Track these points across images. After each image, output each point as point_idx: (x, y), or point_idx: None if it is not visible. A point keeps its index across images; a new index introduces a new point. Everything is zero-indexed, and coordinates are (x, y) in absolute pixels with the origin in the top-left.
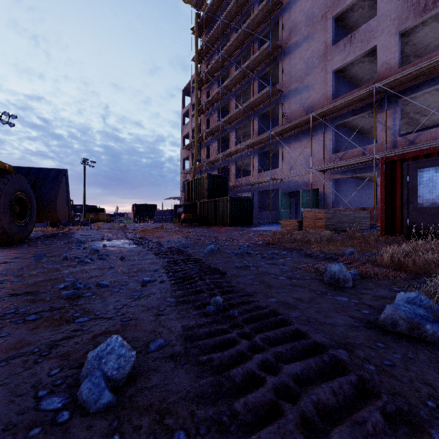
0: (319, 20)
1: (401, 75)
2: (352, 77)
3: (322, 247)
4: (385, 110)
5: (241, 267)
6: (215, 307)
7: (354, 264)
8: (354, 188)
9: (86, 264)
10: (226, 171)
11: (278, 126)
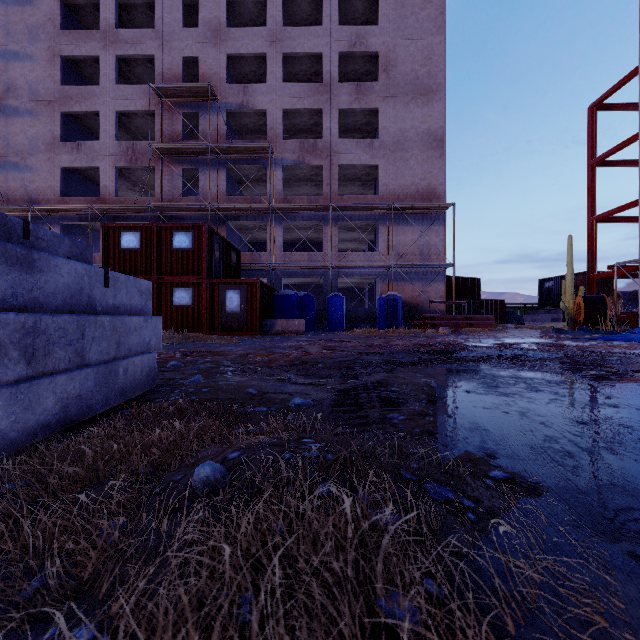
0: (46, 104)
1: (108, 207)
2: (89, 177)
3: None
4: None
5: None
6: None
7: None
8: None
9: None
10: None
11: None
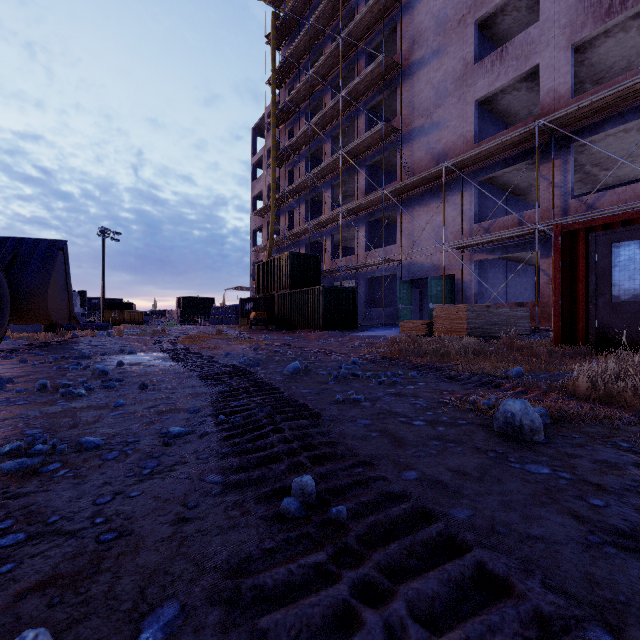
0: (456, 26)
1: (576, 108)
2: (502, 112)
3: (469, 363)
4: (551, 159)
5: (346, 402)
6: (301, 498)
7: (531, 394)
8: (505, 275)
9: (76, 398)
10: (318, 249)
11: (395, 182)
